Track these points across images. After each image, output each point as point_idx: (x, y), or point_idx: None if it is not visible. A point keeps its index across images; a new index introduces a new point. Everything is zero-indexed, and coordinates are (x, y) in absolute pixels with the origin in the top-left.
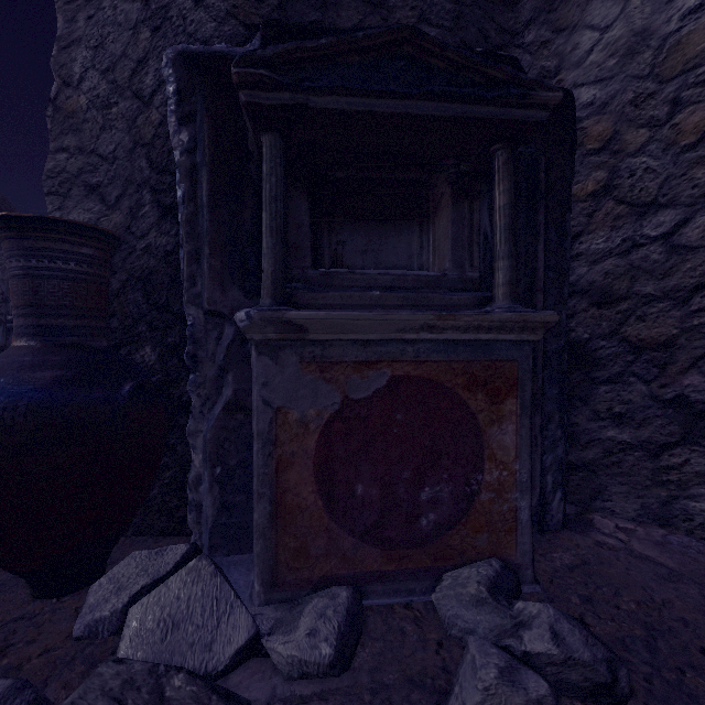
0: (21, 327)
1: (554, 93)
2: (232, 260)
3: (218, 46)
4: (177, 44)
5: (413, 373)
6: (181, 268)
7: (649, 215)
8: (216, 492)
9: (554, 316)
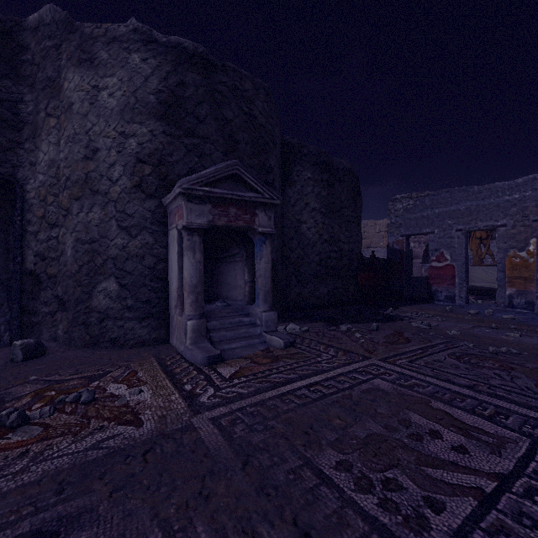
0: None
1: None
2: None
3: None
4: None
5: None
6: None
7: (54, 228)
8: None
9: None
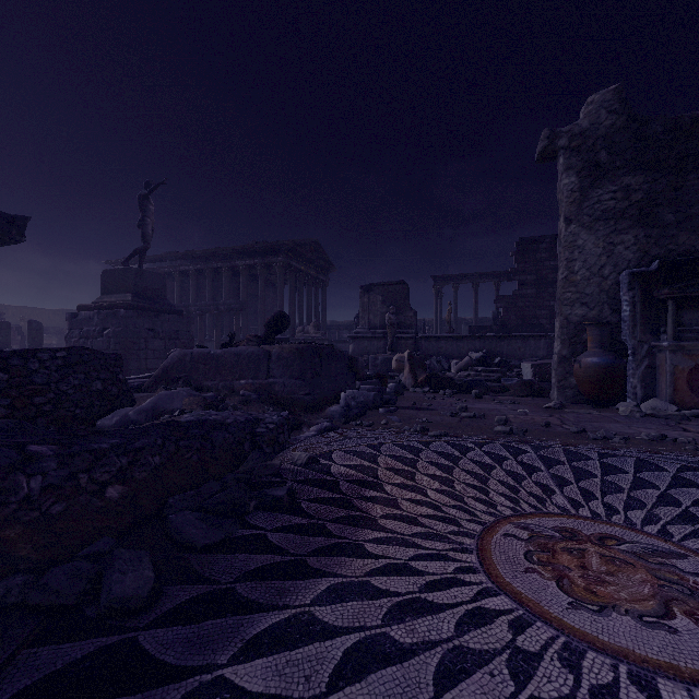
0: (596, 346)
1: None
2: (647, 327)
3: (642, 269)
4: (617, 261)
5: None
6: (622, 328)
7: None
8: (642, 390)
9: None
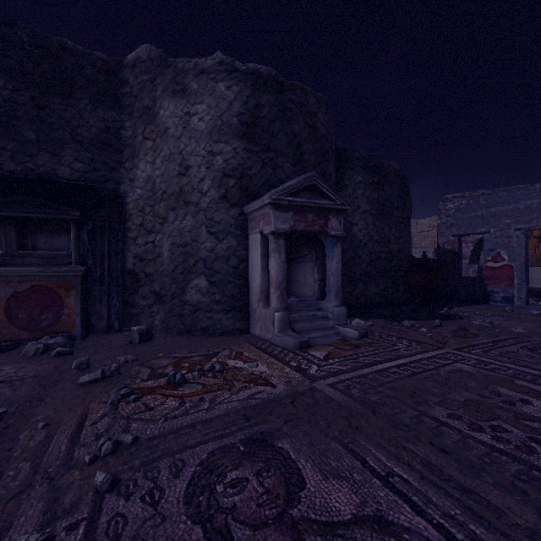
0: None
1: (77, 213)
2: None
3: None
4: None
5: (39, 284)
6: None
7: (151, 234)
8: None
9: (83, 269)
